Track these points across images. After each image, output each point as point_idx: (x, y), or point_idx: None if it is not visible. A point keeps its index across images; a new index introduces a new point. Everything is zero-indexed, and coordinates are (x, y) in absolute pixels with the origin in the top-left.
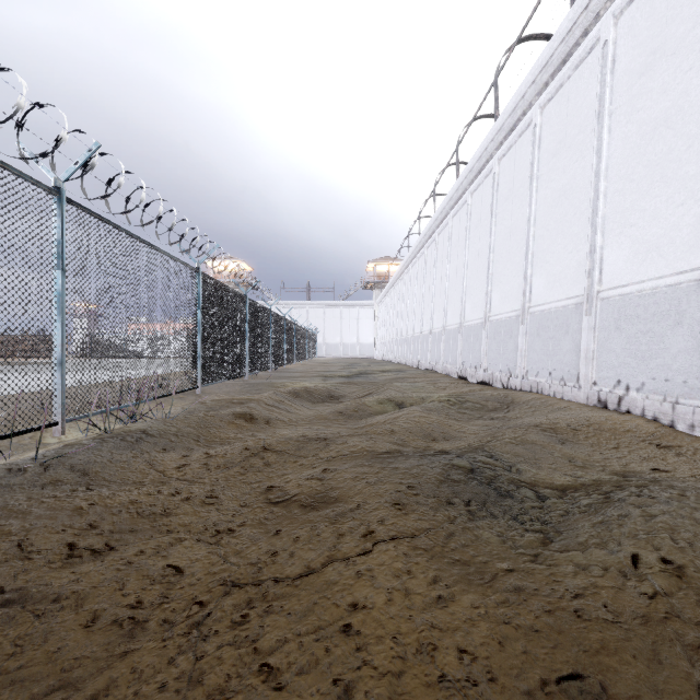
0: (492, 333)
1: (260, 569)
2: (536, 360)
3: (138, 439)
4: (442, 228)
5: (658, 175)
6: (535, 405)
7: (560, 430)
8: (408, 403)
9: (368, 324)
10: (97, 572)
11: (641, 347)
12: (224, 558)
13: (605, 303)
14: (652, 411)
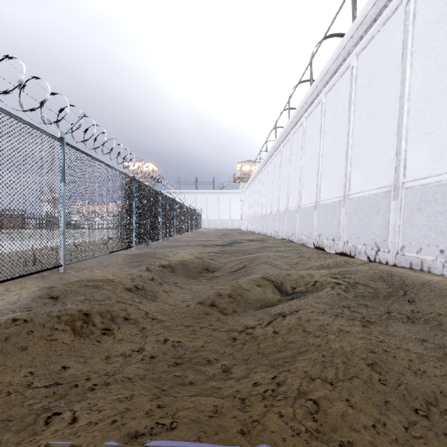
0: (353, 209)
1: None
2: (417, 236)
3: None
4: (296, 129)
5: None
6: (446, 292)
7: None
8: (288, 283)
9: (236, 206)
10: None
11: None
12: None
13: None
14: None
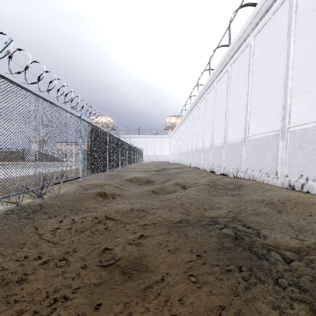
0: (228, 150)
1: None
2: (252, 163)
3: (35, 210)
4: (202, 100)
5: None
6: (254, 187)
7: (275, 204)
8: (187, 185)
9: (166, 146)
10: None
11: (315, 157)
12: None
13: (292, 134)
14: None
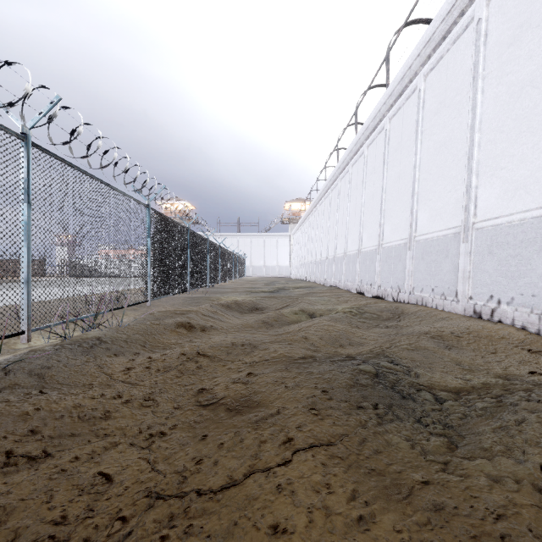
0: (384, 257)
1: (185, 478)
2: (421, 279)
3: (93, 345)
4: (343, 174)
5: (525, 126)
6: (421, 315)
7: (446, 337)
8: (318, 313)
9: (285, 250)
10: (29, 482)
11: (511, 268)
12: (153, 464)
13: (479, 232)
14: (521, 321)
